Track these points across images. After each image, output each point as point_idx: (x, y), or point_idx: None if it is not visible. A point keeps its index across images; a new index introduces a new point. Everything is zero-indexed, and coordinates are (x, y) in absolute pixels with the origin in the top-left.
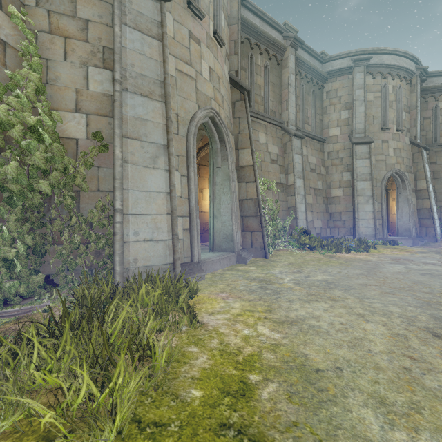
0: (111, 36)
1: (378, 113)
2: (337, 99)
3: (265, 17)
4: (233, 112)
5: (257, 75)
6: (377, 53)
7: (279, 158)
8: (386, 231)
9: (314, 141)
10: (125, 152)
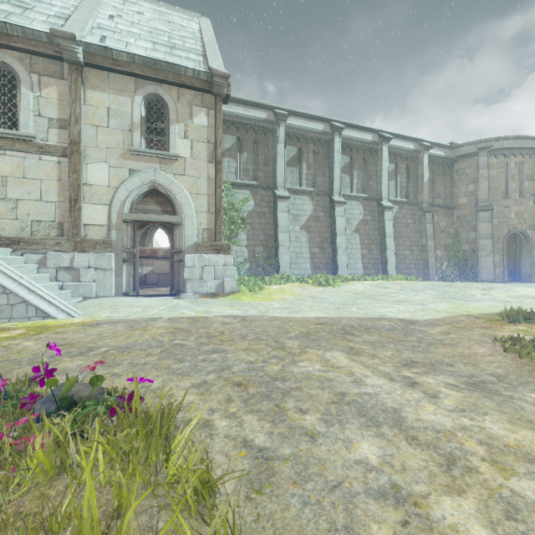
0: (475, 222)
1: None
2: None
3: None
4: None
5: None
6: None
7: None
8: None
9: None
10: (480, 254)
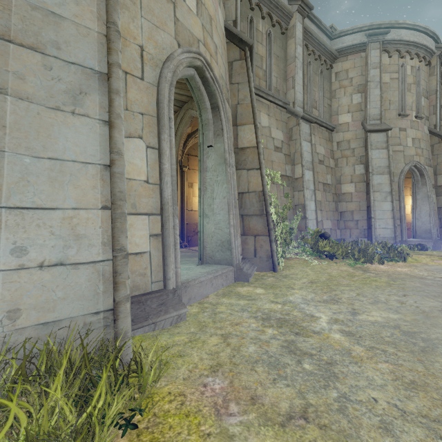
0: None
1: (394, 97)
2: (348, 80)
3: None
4: (230, 75)
5: (259, 43)
6: (395, 27)
7: (284, 146)
8: (405, 233)
9: (322, 129)
10: None
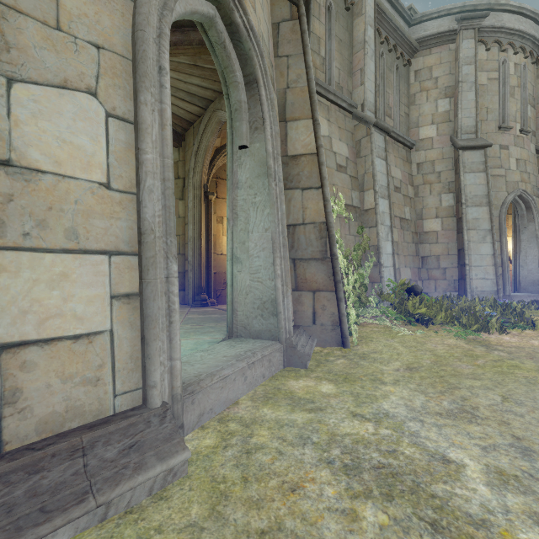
0: None
1: (494, 104)
2: (432, 81)
3: None
4: (276, 44)
5: (315, 19)
6: (494, 10)
7: (349, 164)
8: (508, 285)
9: (398, 145)
10: None
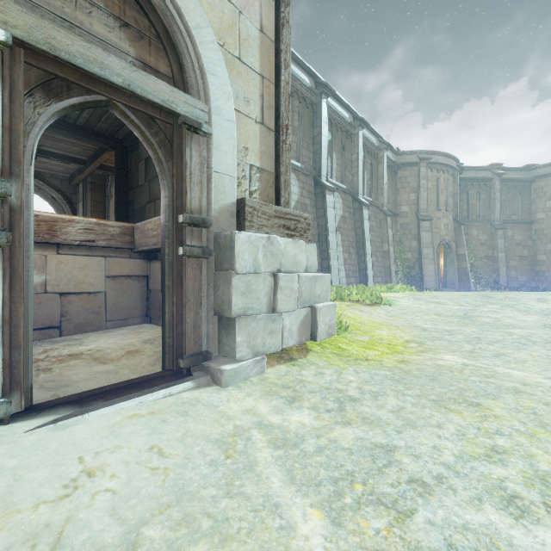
0: (416, 231)
1: None
2: (542, 193)
3: (476, 168)
4: (454, 232)
5: (471, 200)
6: None
7: (487, 241)
8: None
9: (521, 225)
10: (424, 262)
